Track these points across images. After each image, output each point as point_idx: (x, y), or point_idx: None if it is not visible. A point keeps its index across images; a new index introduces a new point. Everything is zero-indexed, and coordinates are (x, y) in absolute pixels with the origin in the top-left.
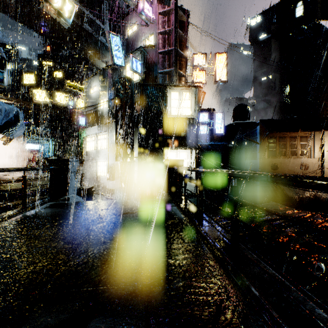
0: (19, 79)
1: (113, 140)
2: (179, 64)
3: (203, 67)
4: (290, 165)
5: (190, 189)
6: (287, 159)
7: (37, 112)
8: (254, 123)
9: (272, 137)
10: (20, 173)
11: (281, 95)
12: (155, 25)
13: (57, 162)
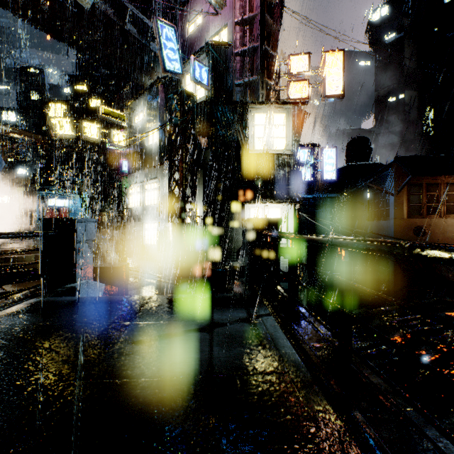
0: (44, 110)
1: (166, 190)
2: (266, 71)
3: (304, 75)
4: (447, 229)
5: (286, 268)
6: (441, 219)
7: (67, 155)
8: (381, 165)
9: (416, 184)
10: (38, 241)
11: (420, 122)
12: (230, 11)
13: (56, 223)
